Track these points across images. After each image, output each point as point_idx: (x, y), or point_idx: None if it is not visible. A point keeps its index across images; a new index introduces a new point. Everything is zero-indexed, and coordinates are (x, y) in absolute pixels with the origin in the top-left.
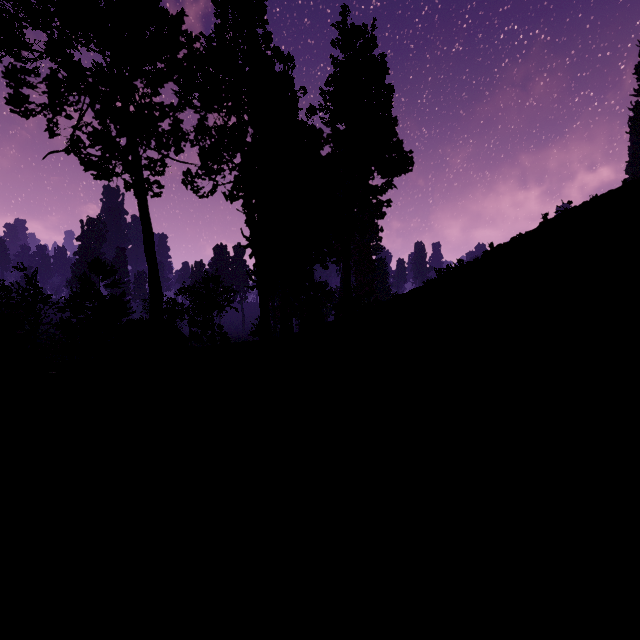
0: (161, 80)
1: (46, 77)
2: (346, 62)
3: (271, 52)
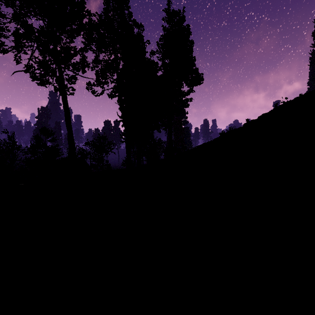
0: (74, 34)
1: (13, 32)
2: (170, 29)
3: (132, 22)
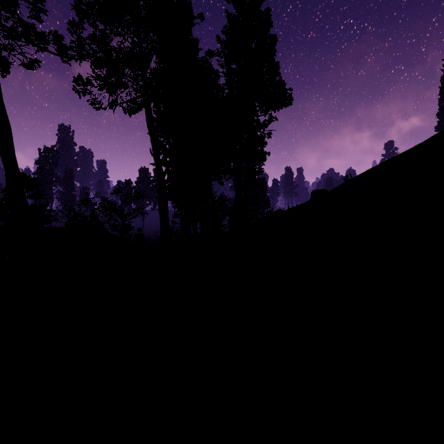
0: None
1: None
2: (238, 15)
3: None
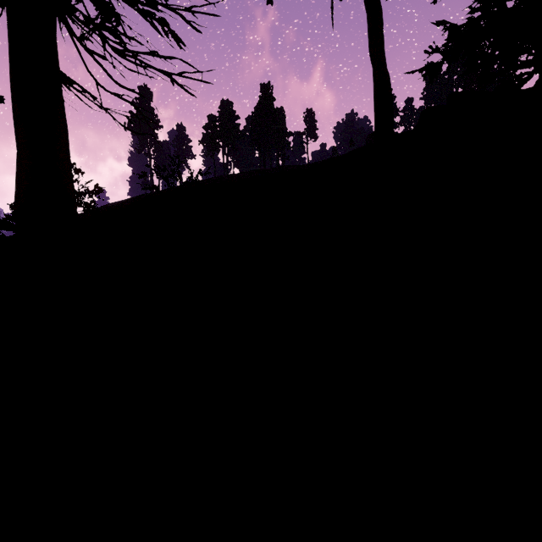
0: None
1: None
2: None
3: None
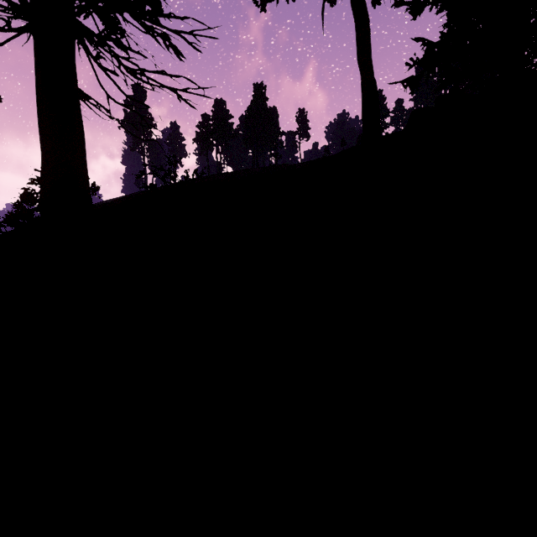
0: None
1: None
2: None
3: None
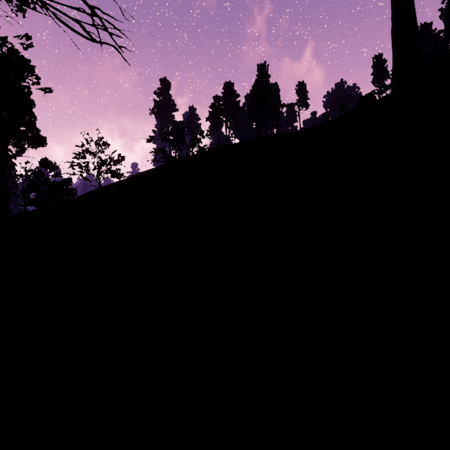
0: None
1: None
2: None
3: None
